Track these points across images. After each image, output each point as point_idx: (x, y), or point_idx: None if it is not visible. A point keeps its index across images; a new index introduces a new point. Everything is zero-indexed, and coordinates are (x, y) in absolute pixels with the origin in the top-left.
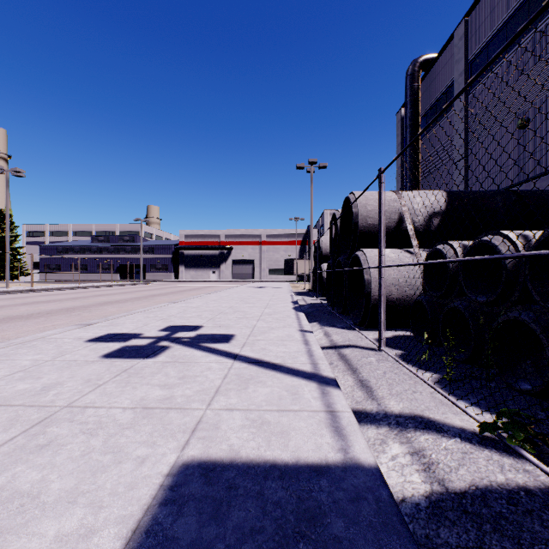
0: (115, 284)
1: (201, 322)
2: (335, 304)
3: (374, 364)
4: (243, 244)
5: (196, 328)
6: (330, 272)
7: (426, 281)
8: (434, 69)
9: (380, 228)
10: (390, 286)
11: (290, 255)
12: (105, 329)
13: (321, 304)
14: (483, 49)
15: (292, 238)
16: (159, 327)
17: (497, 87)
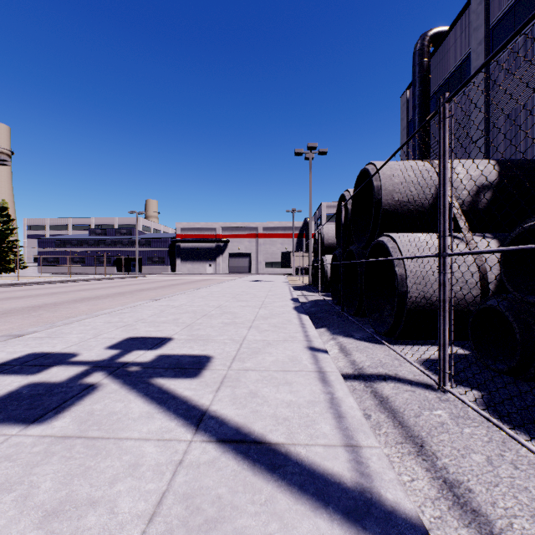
0: (108, 277)
1: (172, 332)
2: (345, 302)
3: (453, 429)
4: (239, 236)
5: (161, 344)
6: (335, 264)
7: (508, 278)
8: (446, 43)
9: (443, 192)
10: (434, 284)
11: (287, 248)
12: (33, 345)
13: (324, 301)
14: (509, 10)
15: (288, 231)
16: (112, 340)
17: (529, 51)
